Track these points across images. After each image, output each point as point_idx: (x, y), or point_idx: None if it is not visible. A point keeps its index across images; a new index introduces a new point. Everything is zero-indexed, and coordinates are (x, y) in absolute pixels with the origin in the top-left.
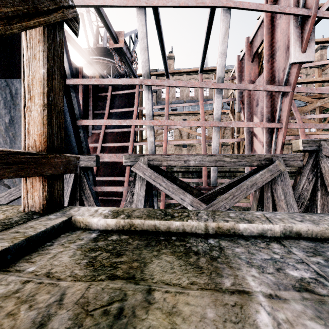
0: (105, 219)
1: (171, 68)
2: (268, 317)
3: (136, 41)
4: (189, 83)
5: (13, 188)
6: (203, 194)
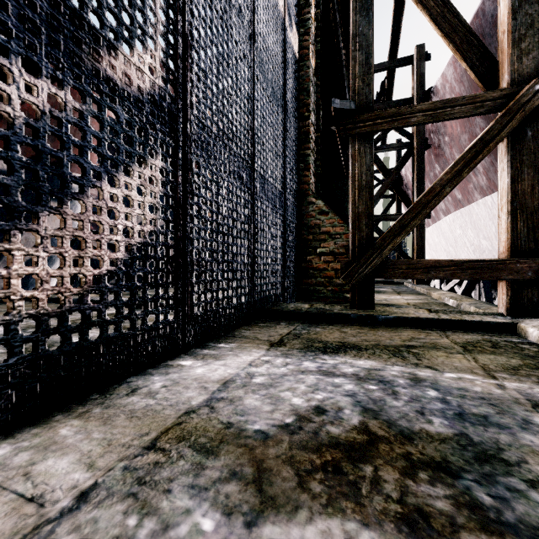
0: (538, 331)
1: None
2: (470, 377)
3: None
4: None
5: None
6: None
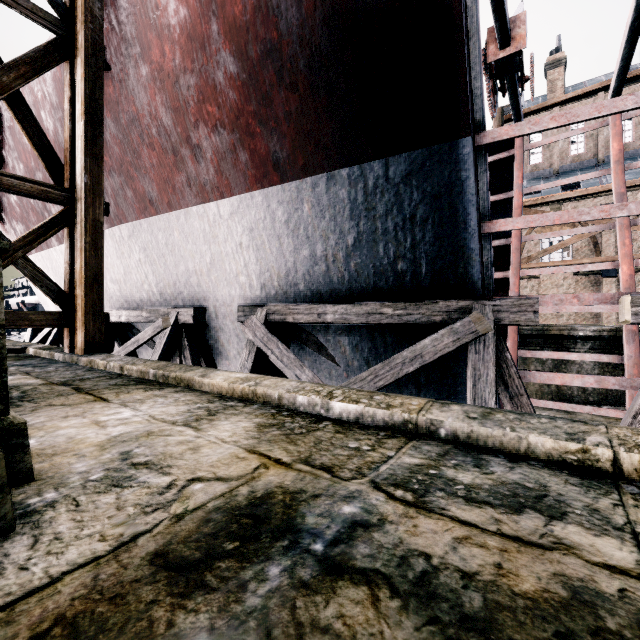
0: None
1: (558, 89)
2: None
3: None
4: None
5: (379, 364)
6: None
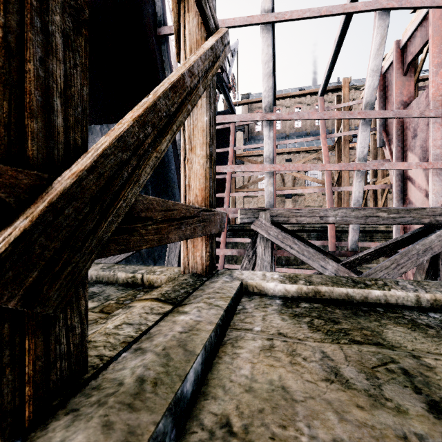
0: (282, 284)
1: None
2: None
3: (232, 61)
4: (327, 113)
5: None
6: (340, 261)
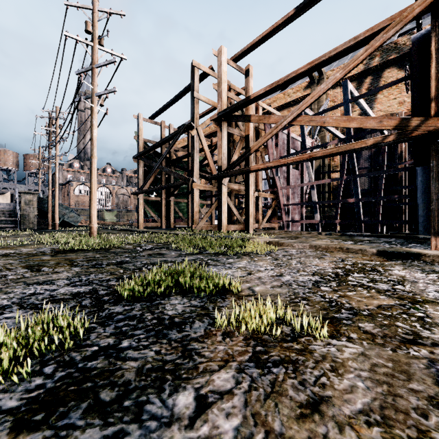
0: None
1: None
2: None
3: None
4: None
5: None
6: None
